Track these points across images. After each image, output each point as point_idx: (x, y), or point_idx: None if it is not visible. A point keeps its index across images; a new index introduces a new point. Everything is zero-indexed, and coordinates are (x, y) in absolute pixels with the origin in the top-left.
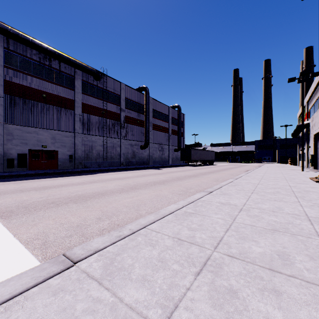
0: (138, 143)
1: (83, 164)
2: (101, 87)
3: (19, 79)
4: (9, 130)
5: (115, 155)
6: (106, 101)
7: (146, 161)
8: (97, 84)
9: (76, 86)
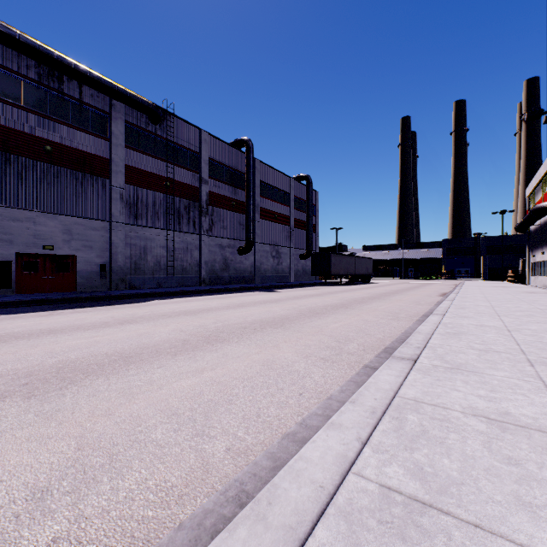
0: (233, 243)
1: (129, 281)
2: (164, 137)
3: None
4: None
5: (190, 265)
6: (174, 163)
7: (249, 276)
8: (156, 132)
9: (114, 134)
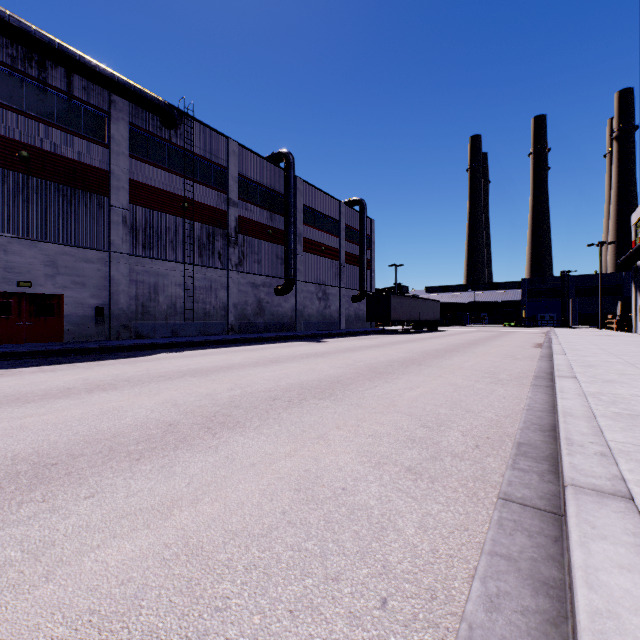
0: (270, 281)
1: (134, 329)
2: (181, 145)
3: None
4: None
5: (215, 309)
6: (193, 179)
7: (289, 322)
8: (171, 139)
9: (114, 138)
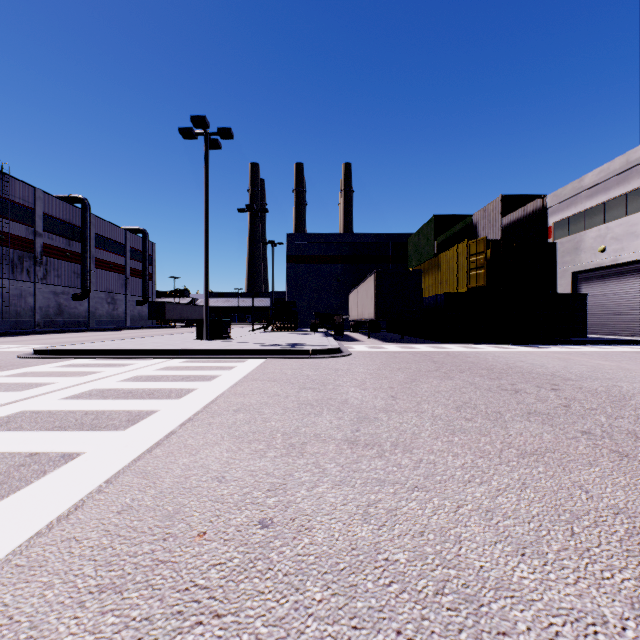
0: (68, 290)
1: None
2: None
3: None
4: None
5: (24, 311)
6: (9, 219)
7: (84, 320)
8: None
9: None
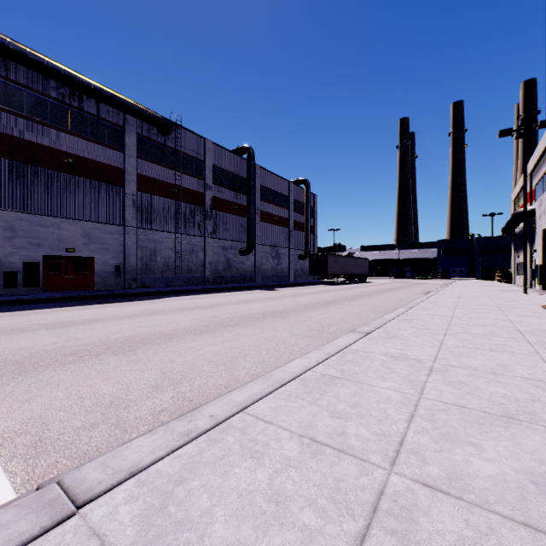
0: (235, 244)
1: (140, 281)
2: (172, 147)
3: (26, 131)
4: (8, 222)
5: (195, 266)
6: (181, 171)
7: (250, 275)
8: (165, 142)
9: (127, 145)
